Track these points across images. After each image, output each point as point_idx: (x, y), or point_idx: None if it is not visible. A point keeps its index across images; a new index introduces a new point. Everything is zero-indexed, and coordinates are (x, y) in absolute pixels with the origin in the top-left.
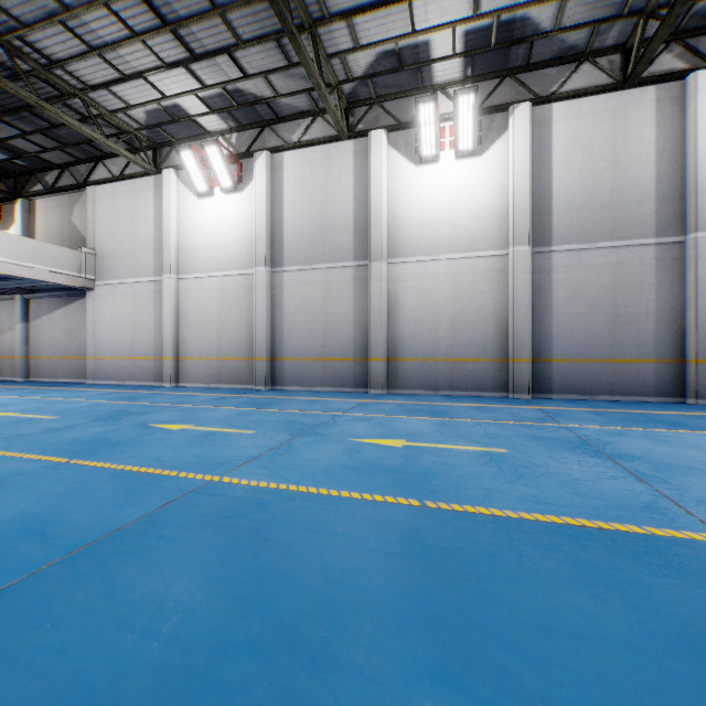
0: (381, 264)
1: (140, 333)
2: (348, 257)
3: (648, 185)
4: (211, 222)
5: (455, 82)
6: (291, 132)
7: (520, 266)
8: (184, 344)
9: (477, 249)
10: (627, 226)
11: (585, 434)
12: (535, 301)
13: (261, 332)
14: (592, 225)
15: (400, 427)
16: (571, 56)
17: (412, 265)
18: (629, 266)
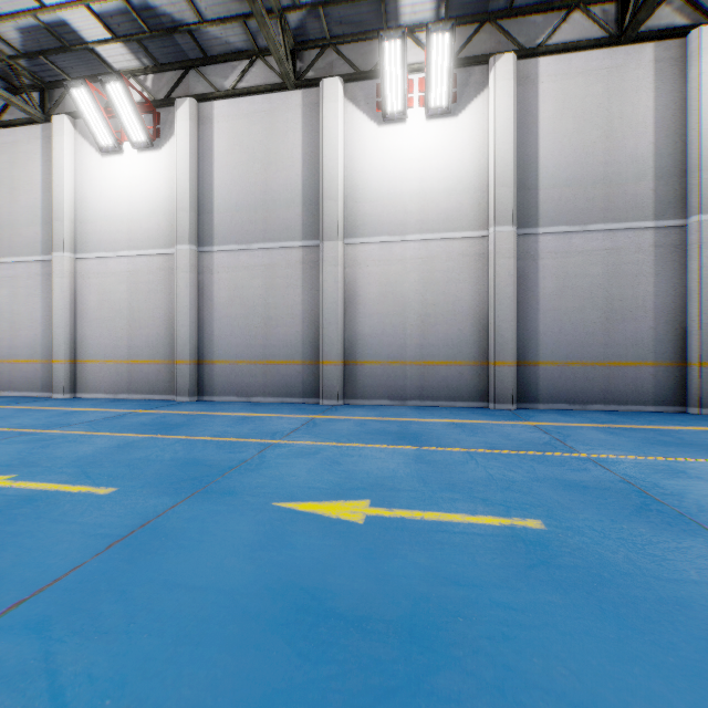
0: (336, 244)
1: (24, 329)
2: (295, 235)
3: (646, 159)
4: (119, 186)
5: (425, 25)
6: (224, 77)
7: (502, 250)
8: (83, 343)
9: (451, 229)
10: (622, 206)
11: (627, 473)
12: (519, 293)
13: (184, 328)
14: (584, 204)
15: (361, 468)
16: (561, 3)
17: (373, 246)
18: (625, 253)
